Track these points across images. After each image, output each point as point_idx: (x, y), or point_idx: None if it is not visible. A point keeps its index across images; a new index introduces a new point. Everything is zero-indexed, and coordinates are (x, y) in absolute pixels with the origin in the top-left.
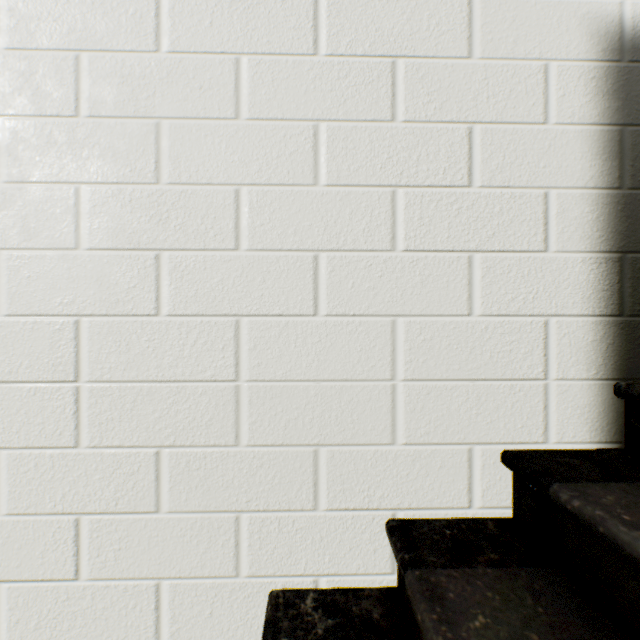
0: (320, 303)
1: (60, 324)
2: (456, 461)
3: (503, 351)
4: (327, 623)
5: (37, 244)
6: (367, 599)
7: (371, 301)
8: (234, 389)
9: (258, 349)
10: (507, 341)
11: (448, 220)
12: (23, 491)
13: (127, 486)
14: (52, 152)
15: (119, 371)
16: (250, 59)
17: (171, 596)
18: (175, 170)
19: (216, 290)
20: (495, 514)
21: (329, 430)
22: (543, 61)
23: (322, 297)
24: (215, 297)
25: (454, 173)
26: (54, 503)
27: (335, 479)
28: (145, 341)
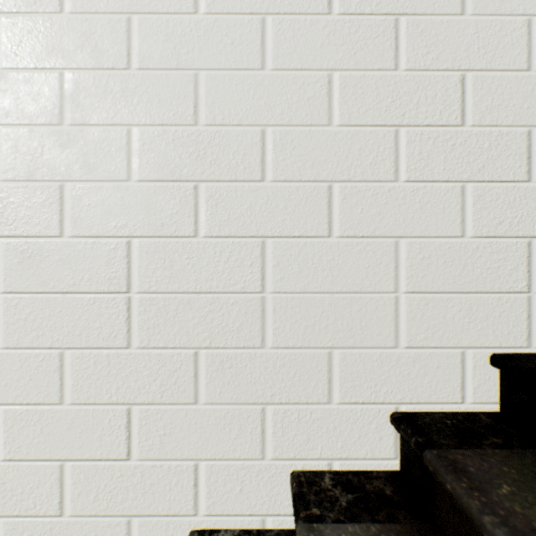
0: (333, 226)
1: (115, 244)
2: (451, 362)
3: (491, 268)
4: (348, 497)
5: (96, 177)
6: (377, 479)
7: (377, 225)
8: (260, 300)
9: (281, 266)
10: (495, 259)
11: (444, 155)
12: (84, 384)
13: (170, 381)
14: (108, 99)
15: (164, 284)
16: (274, 19)
17: (207, 475)
18: (210, 114)
19: (245, 215)
20: (484, 409)
21: (341, 335)
22: (526, 16)
23: (335, 221)
24: (244, 221)
25: (449, 114)
26: (110, 395)
27: (346, 377)
28: (185, 259)
